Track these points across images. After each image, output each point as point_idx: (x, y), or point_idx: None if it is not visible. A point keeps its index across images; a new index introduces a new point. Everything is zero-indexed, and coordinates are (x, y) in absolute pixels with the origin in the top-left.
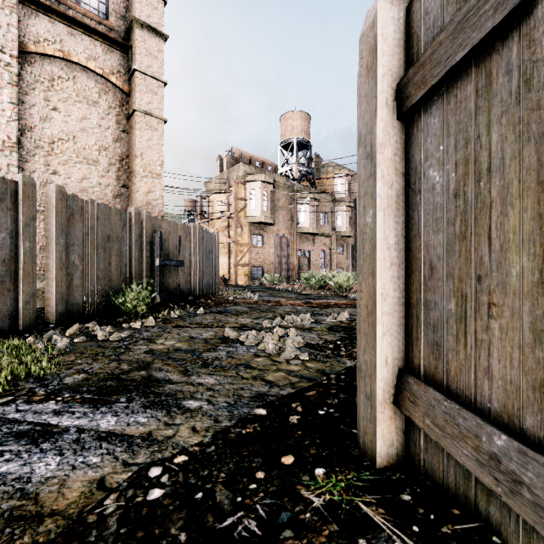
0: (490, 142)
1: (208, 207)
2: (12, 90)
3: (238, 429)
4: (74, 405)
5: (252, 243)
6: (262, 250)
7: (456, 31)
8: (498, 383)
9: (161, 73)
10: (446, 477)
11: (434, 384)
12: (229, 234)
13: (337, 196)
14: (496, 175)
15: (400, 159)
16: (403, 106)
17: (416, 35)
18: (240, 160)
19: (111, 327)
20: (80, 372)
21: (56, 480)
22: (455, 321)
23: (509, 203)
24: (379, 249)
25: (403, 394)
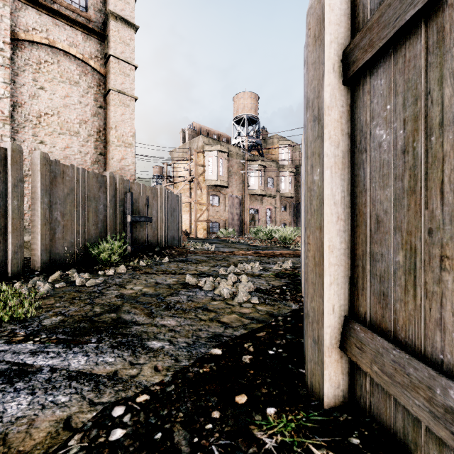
0: (442, 97)
1: (173, 173)
2: (5, 72)
3: (196, 368)
4: (49, 345)
5: (209, 203)
6: (218, 208)
7: None
8: (452, 336)
9: (132, 58)
10: (394, 422)
11: (381, 332)
12: (191, 195)
13: (281, 163)
14: (450, 129)
15: (346, 121)
16: (349, 71)
17: (361, 3)
18: (200, 133)
19: (88, 274)
20: (57, 315)
21: (25, 420)
22: (403, 273)
23: None
24: (326, 204)
25: (349, 340)
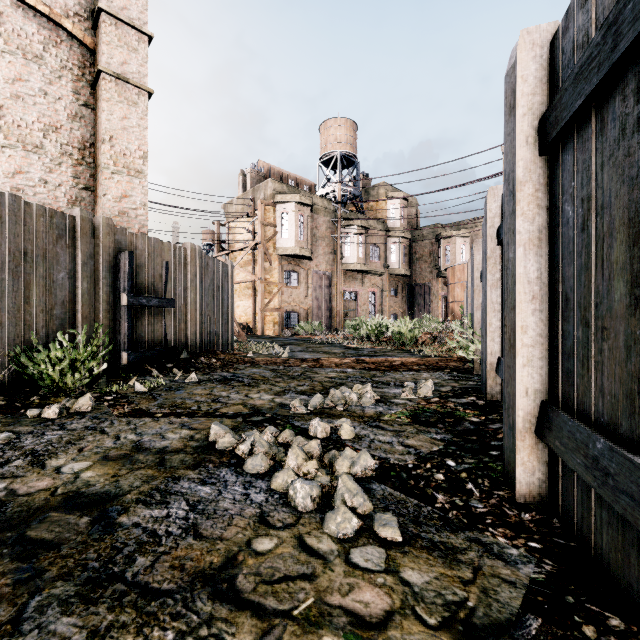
0: None
1: (228, 237)
2: None
3: None
4: None
5: (283, 282)
6: (296, 291)
7: None
8: None
9: (143, 21)
10: None
11: None
12: (255, 270)
13: (390, 225)
14: None
15: None
16: None
17: None
18: (269, 176)
19: None
20: None
21: None
22: None
23: None
24: None
25: None
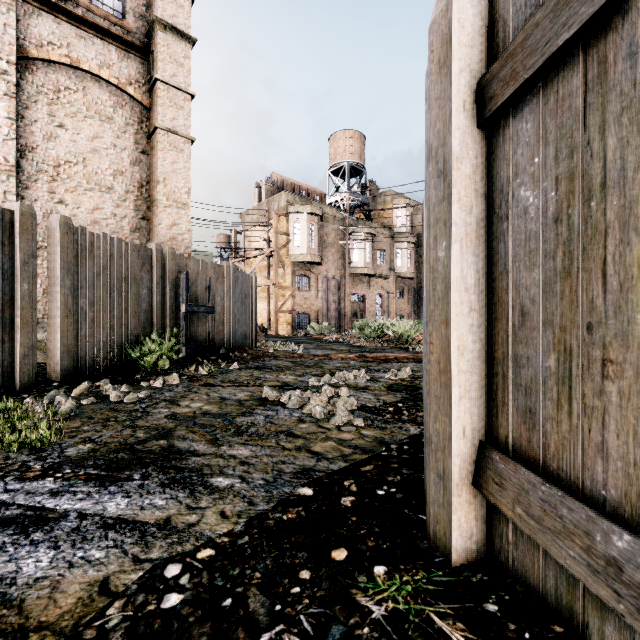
0: (604, 149)
1: (244, 244)
2: (9, 103)
3: (278, 514)
4: (76, 483)
5: (295, 286)
6: (308, 294)
7: (558, 7)
8: (616, 465)
9: (187, 83)
10: (543, 582)
11: (527, 462)
12: (269, 275)
13: (396, 231)
14: (614, 192)
15: (481, 177)
16: (485, 110)
17: (502, 19)
18: (282, 187)
19: (127, 386)
20: (86, 442)
21: (47, 582)
22: (555, 382)
23: (632, 228)
24: (455, 290)
25: (485, 474)
